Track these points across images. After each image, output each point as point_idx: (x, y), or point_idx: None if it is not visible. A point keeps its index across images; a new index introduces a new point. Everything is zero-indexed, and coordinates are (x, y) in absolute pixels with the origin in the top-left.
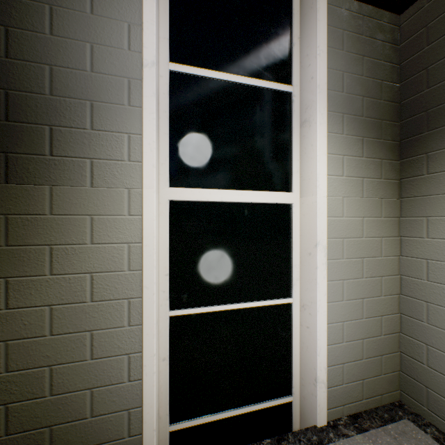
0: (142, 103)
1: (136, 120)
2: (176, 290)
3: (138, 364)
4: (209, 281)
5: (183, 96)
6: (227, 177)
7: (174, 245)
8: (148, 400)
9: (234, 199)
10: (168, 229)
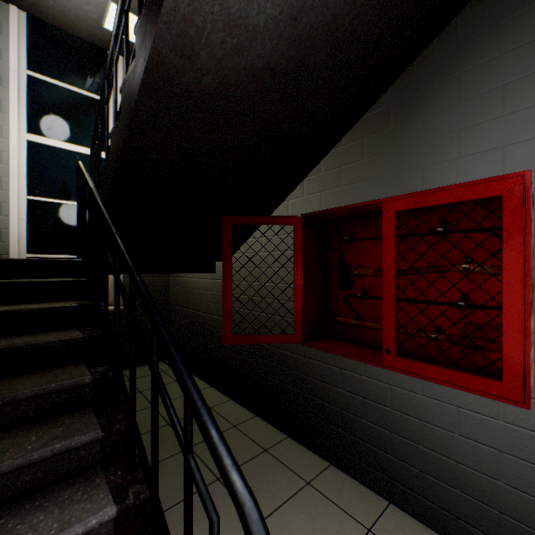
0: (9, 87)
1: (6, 95)
2: (32, 187)
3: (7, 209)
4: (54, 187)
5: (36, 89)
6: (65, 137)
7: (31, 164)
8: (13, 226)
9: (70, 149)
10: (26, 154)
